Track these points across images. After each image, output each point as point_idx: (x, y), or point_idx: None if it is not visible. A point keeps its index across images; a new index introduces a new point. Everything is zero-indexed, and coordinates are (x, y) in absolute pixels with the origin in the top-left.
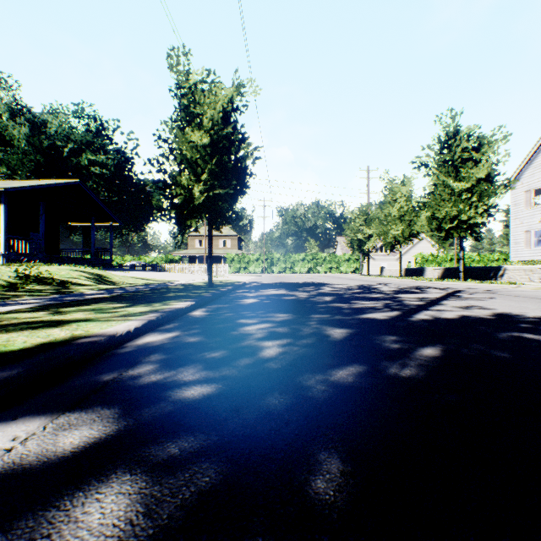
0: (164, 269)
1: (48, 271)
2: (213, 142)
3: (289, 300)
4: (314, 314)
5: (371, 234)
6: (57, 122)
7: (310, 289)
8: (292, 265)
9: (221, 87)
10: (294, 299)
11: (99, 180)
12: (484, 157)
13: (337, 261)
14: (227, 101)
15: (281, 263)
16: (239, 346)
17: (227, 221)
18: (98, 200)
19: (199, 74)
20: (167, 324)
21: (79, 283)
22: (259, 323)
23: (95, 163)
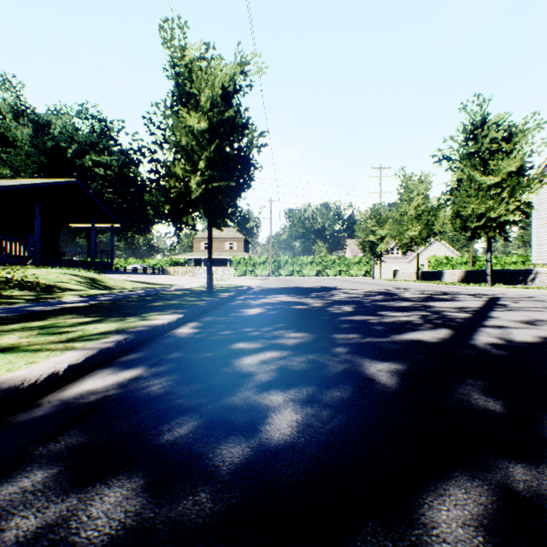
0: (167, 272)
1: (35, 275)
2: (212, 126)
3: (301, 310)
4: (338, 332)
5: (384, 235)
6: (61, 123)
7: (323, 295)
8: (300, 267)
9: (220, 61)
10: (307, 309)
11: (103, 181)
12: (516, 148)
13: (347, 264)
14: (229, 81)
15: (288, 266)
16: (228, 405)
17: (229, 217)
18: (98, 200)
19: (196, 49)
20: (135, 350)
21: (67, 288)
22: (263, 349)
23: (99, 164)
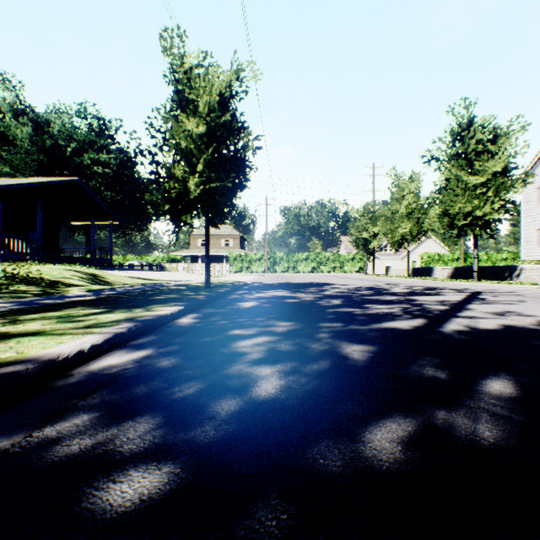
0: (165, 268)
1: (39, 271)
2: (210, 130)
3: (293, 303)
4: (323, 322)
5: (376, 233)
6: (60, 122)
7: (315, 290)
8: (295, 264)
9: (218, 69)
10: (298, 302)
11: (101, 179)
12: (501, 149)
13: (341, 260)
14: (226, 87)
15: (283, 262)
16: (226, 374)
17: (226, 216)
18: (97, 199)
19: (194, 57)
20: (143, 336)
21: (70, 283)
22: (256, 335)
23: (97, 162)
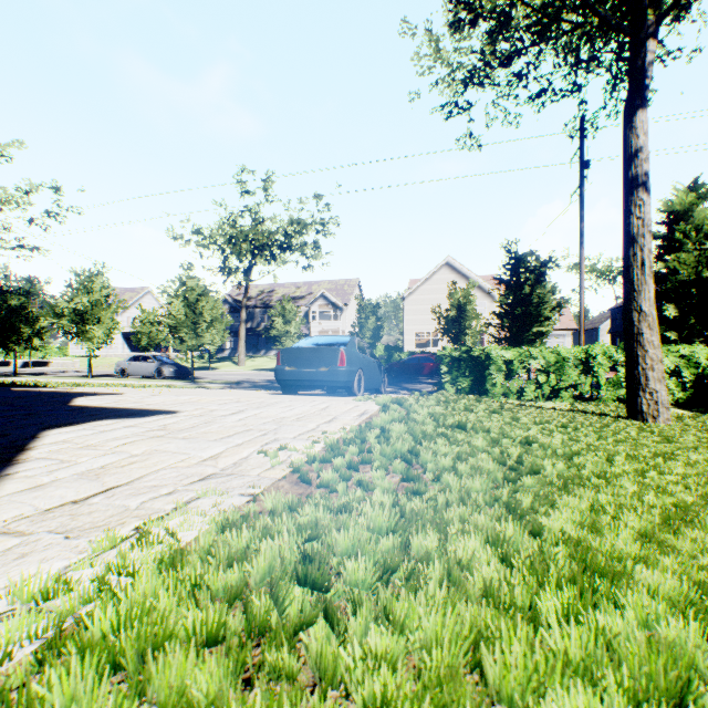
0: None
1: None
2: None
3: None
4: None
5: None
6: None
7: None
8: None
9: None
10: None
11: None
12: None
13: None
14: None
15: None
16: None
17: None
18: None
19: None
20: None
21: None
22: None
23: None
